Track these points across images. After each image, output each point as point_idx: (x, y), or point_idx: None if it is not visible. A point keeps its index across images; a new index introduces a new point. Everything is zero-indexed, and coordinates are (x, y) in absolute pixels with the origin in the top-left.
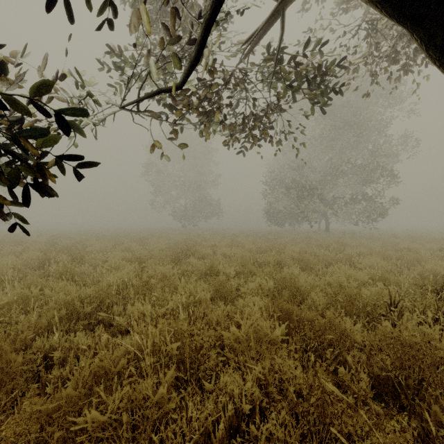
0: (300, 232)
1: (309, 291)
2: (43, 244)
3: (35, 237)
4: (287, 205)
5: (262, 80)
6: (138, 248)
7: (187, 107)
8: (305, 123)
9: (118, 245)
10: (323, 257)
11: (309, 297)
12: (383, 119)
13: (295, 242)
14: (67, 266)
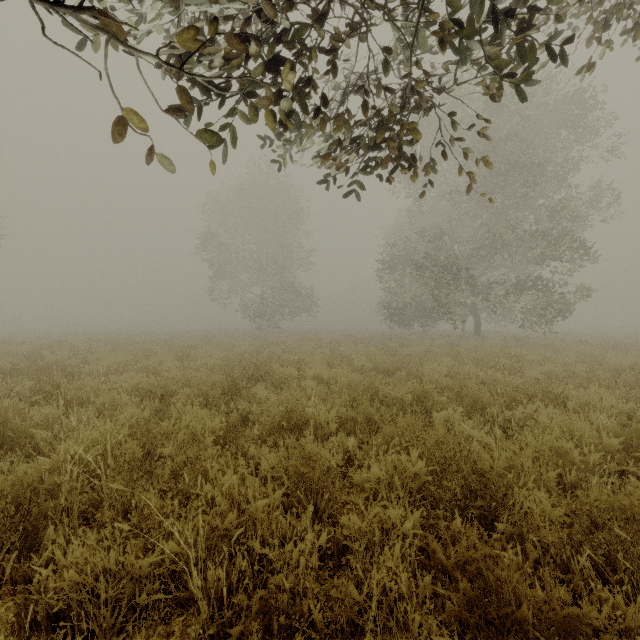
0: (435, 335)
1: (510, 482)
2: (9, 359)
3: (14, 346)
4: (416, 295)
5: (401, 1)
6: (174, 365)
7: (214, 23)
8: (444, 170)
9: (141, 359)
10: (497, 386)
11: (517, 504)
12: (569, 160)
13: (434, 354)
14: (18, 406)
